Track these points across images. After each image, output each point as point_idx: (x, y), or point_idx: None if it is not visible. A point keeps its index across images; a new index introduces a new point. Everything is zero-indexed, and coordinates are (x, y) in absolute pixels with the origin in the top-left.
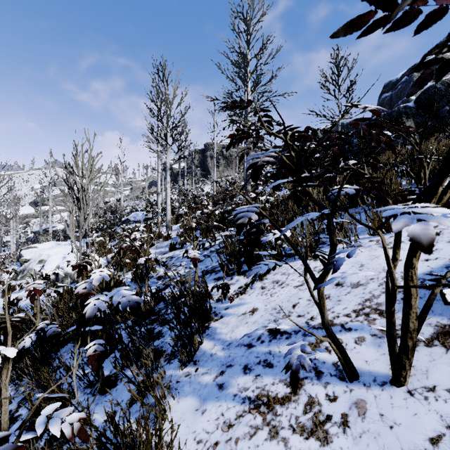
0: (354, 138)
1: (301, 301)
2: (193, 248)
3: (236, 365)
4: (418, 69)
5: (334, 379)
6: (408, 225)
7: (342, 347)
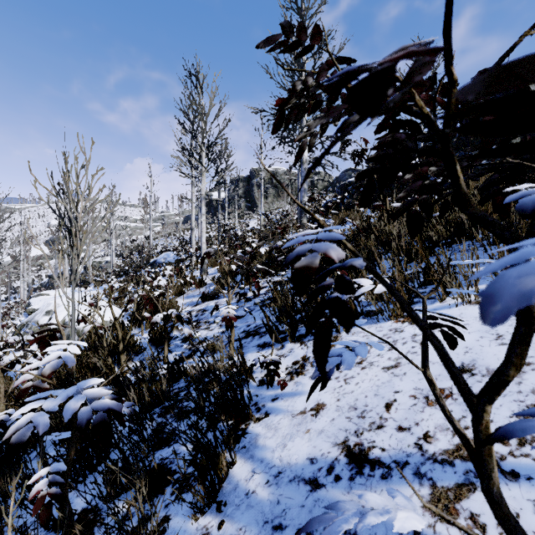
0: None
1: (399, 398)
2: (228, 301)
3: (291, 529)
4: None
5: None
6: None
7: None
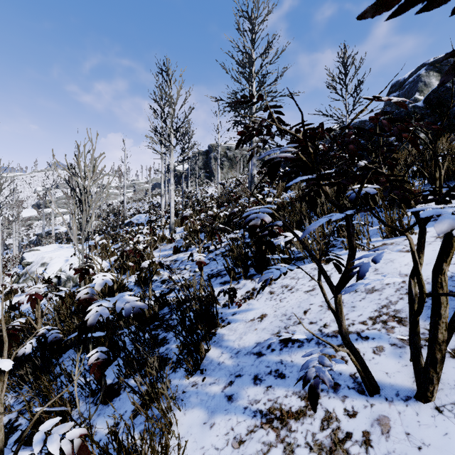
0: (361, 139)
1: (312, 307)
2: (198, 251)
3: (246, 375)
4: (452, 55)
5: (352, 392)
6: (454, 226)
7: (361, 358)
